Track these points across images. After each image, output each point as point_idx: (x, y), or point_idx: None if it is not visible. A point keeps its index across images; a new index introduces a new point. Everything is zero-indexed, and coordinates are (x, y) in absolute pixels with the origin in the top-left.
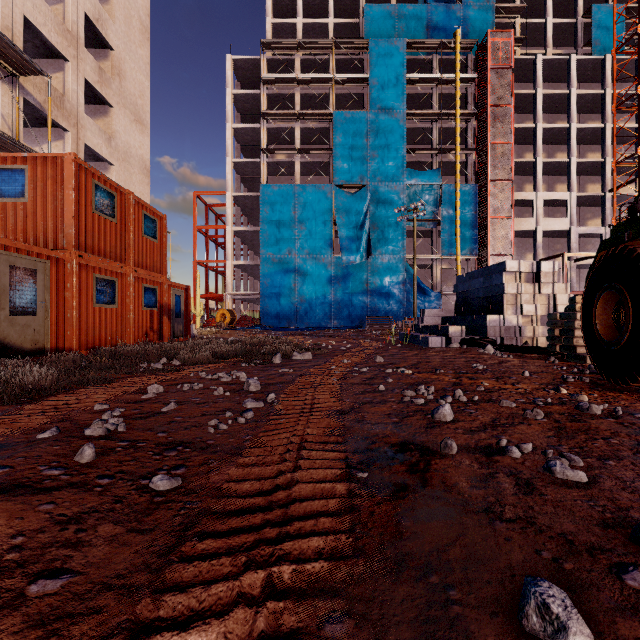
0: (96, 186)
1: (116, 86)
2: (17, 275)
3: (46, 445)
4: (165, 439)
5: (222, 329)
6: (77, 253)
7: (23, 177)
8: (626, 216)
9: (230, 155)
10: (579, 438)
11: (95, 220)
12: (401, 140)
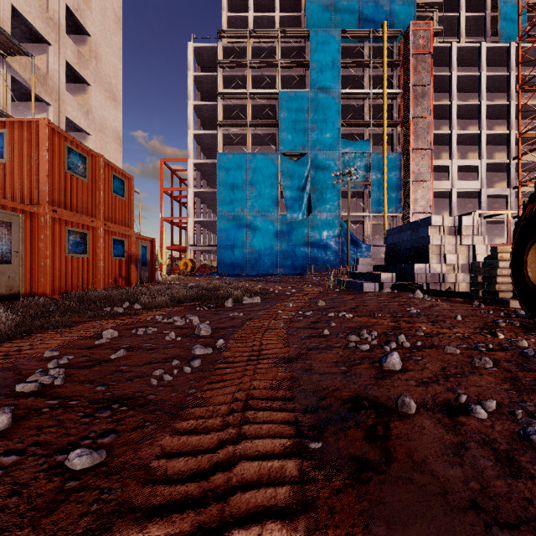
0: (69, 149)
1: (93, 67)
2: None
3: None
4: (102, 395)
5: (184, 276)
6: (50, 208)
7: (2, 140)
8: (529, 179)
9: (191, 128)
10: None
11: (68, 179)
12: (337, 115)
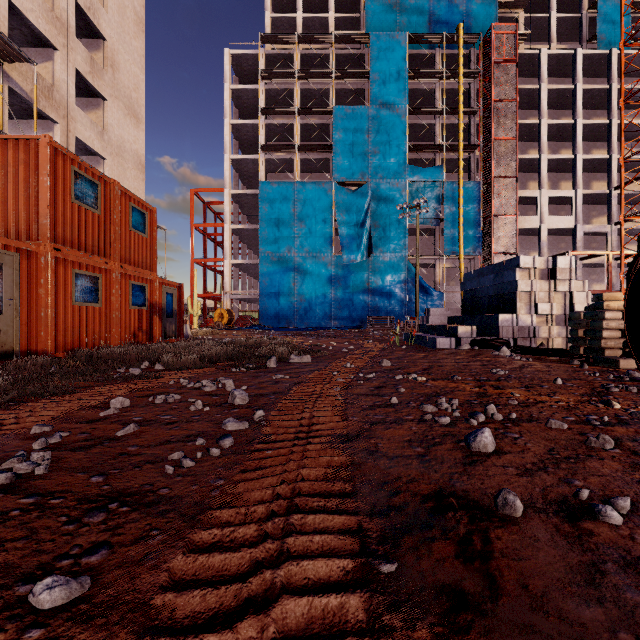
0: (76, 173)
1: (109, 78)
2: None
3: None
4: (97, 489)
5: (220, 329)
6: (53, 246)
7: None
8: (635, 213)
9: (228, 151)
10: None
11: (75, 210)
12: (403, 136)
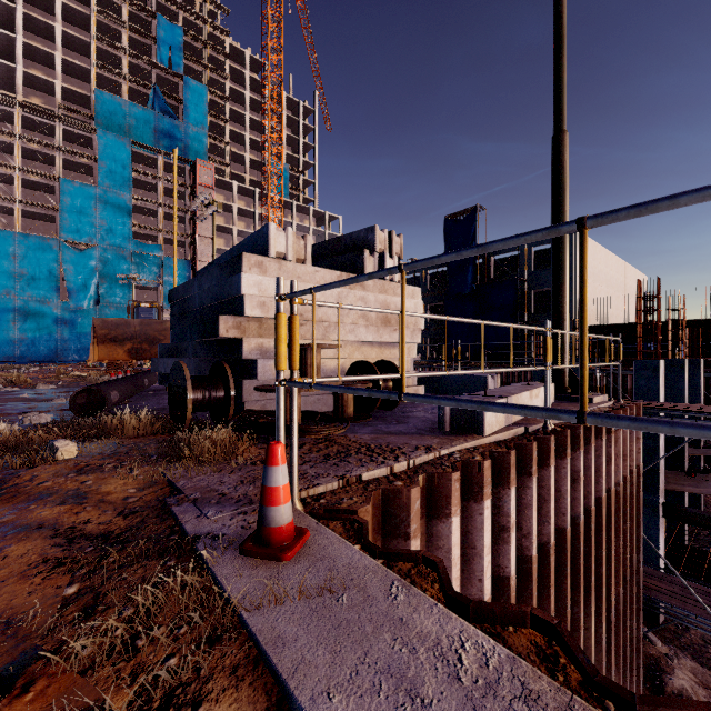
0: None
1: None
2: None
3: None
4: None
5: None
6: None
7: None
8: None
9: None
10: None
11: None
12: (128, 216)
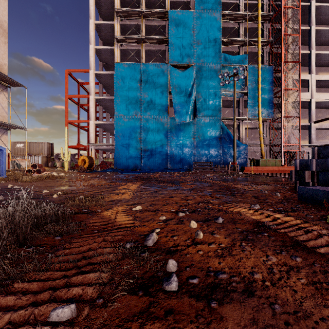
0: None
1: None
2: None
3: None
4: None
5: (81, 171)
6: None
7: None
8: None
9: (92, 43)
10: None
11: None
12: (218, 32)
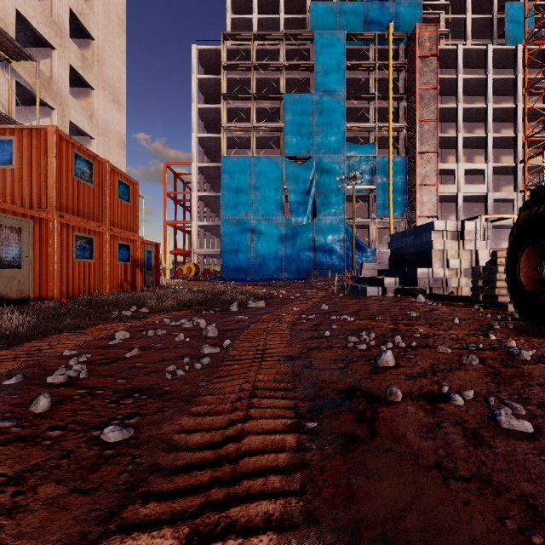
0: (76, 155)
1: (97, 71)
2: (3, 233)
3: (5, 394)
4: (123, 386)
5: (188, 280)
6: (58, 214)
7: (11, 147)
8: (535, 183)
9: (195, 131)
10: (516, 384)
11: (75, 185)
12: (342, 118)
